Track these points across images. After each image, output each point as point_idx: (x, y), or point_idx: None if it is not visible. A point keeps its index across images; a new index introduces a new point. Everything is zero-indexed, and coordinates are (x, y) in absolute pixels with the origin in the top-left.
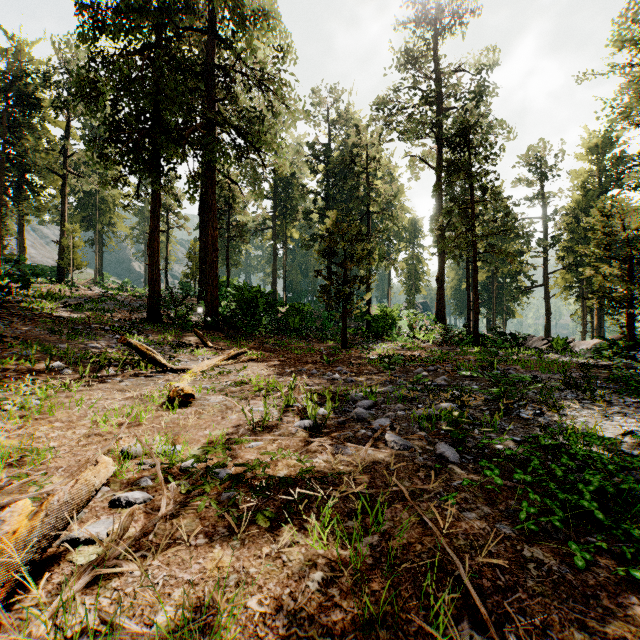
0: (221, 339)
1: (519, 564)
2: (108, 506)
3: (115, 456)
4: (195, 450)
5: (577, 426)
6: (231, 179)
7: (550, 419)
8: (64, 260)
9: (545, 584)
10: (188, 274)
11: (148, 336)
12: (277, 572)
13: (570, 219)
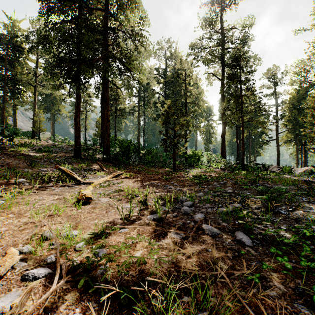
0: (111, 167)
1: None
2: (20, 279)
3: (37, 238)
4: (87, 234)
5: None
6: (117, 86)
7: (299, 214)
8: (35, 127)
9: None
10: (96, 134)
11: (73, 165)
12: None
13: (290, 105)
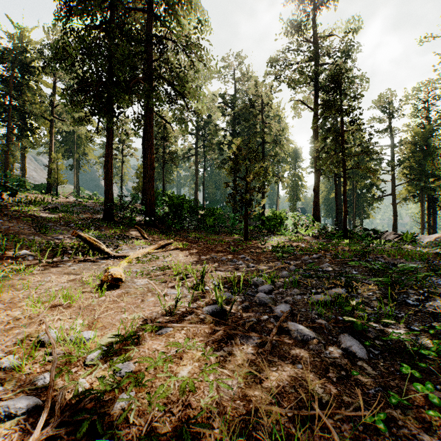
0: (156, 233)
1: None
2: None
3: (30, 343)
4: (107, 337)
5: None
6: (165, 120)
7: (435, 305)
8: (51, 178)
9: None
10: (136, 188)
11: (102, 231)
12: None
13: (411, 146)
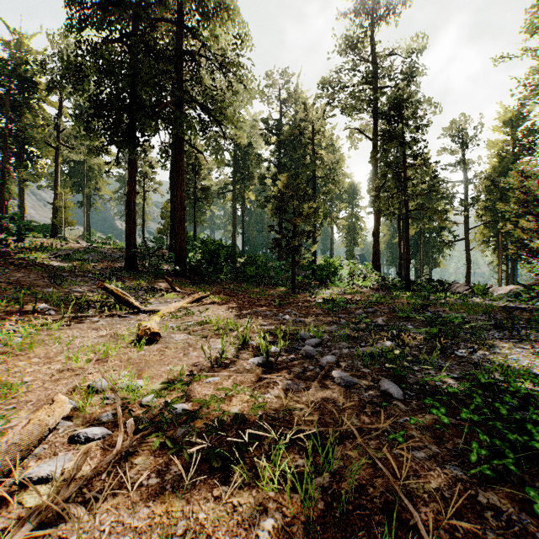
0: (188, 285)
1: (476, 511)
2: (67, 442)
3: (82, 390)
4: (156, 385)
5: (508, 363)
6: (197, 149)
7: (482, 357)
8: (57, 218)
9: (506, 536)
10: (161, 230)
11: (125, 282)
12: (227, 518)
13: (487, 182)
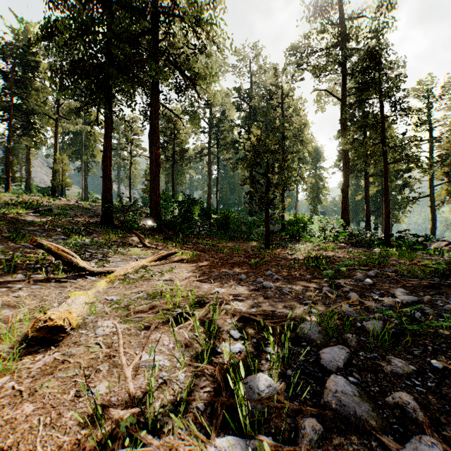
0: (160, 239)
1: None
2: None
3: None
4: None
5: None
6: (174, 114)
7: None
8: (56, 180)
9: None
10: (144, 190)
11: (94, 237)
12: None
13: None
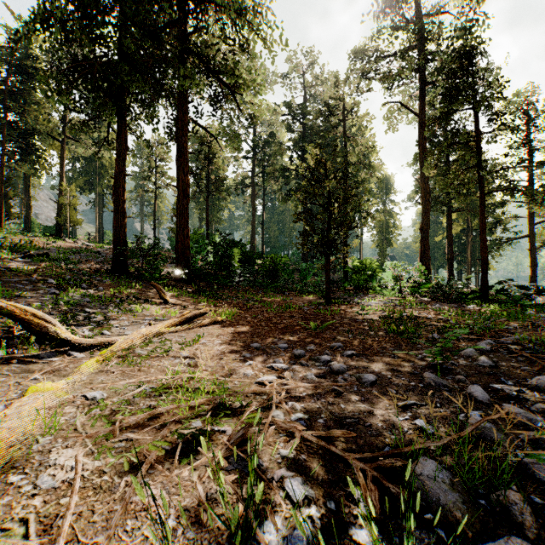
0: (188, 293)
1: None
2: None
3: None
4: None
5: None
6: (209, 133)
7: None
8: (61, 217)
9: None
10: (172, 229)
11: (98, 290)
12: None
13: None
